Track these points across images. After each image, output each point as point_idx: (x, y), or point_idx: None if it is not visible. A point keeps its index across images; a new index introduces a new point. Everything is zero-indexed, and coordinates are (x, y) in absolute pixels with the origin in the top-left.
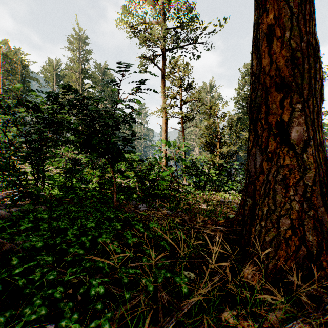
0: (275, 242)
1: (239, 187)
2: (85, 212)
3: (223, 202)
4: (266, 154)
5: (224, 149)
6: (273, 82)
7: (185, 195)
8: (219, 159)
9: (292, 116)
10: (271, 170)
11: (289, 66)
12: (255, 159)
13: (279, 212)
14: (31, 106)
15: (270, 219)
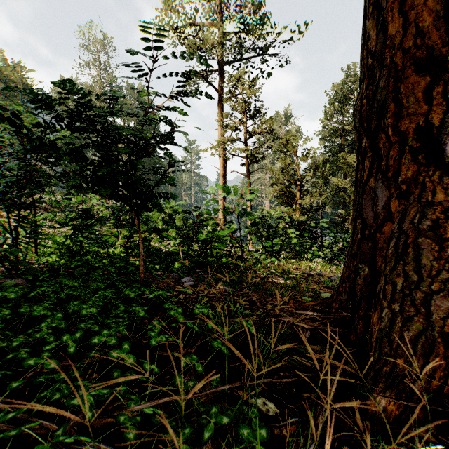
0: (423, 341)
1: (329, 254)
2: (90, 290)
3: (307, 275)
4: (396, 186)
5: (306, 200)
6: (411, 58)
7: (252, 265)
8: (299, 214)
9: (446, 116)
10: (408, 212)
11: (441, 27)
12: (375, 196)
13: (428, 287)
14: (0, 115)
15: (411, 299)
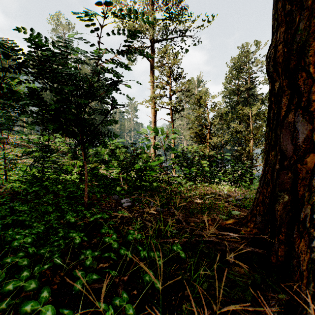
0: None
1: (231, 178)
2: (37, 213)
3: (218, 195)
4: None
5: (214, 140)
6: None
7: (176, 187)
8: (209, 150)
9: None
10: None
11: None
12: (295, 130)
13: None
14: None
15: None
